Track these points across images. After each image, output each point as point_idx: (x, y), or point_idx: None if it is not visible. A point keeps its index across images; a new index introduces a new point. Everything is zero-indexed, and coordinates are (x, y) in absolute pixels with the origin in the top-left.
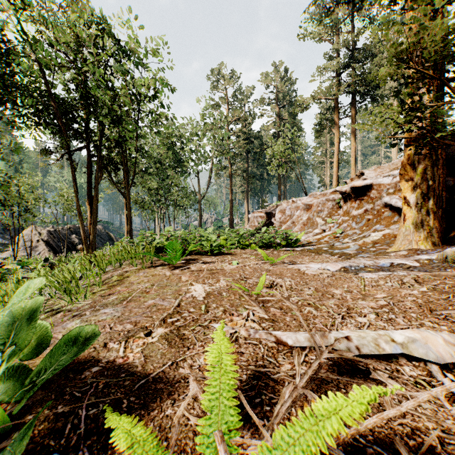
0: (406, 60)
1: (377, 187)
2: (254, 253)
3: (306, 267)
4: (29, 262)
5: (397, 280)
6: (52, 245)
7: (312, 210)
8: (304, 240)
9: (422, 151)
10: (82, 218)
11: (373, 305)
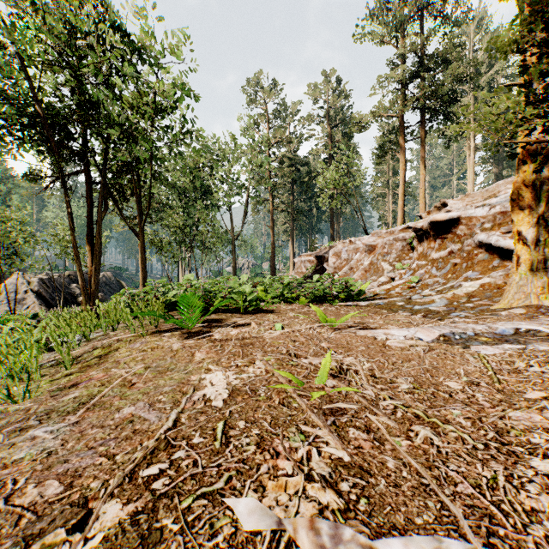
0: (547, 13)
1: (466, 221)
2: (305, 310)
3: (386, 335)
4: (11, 320)
5: (543, 361)
6: (44, 297)
7: (376, 252)
8: (369, 291)
9: (546, 165)
10: (80, 263)
11: (543, 422)
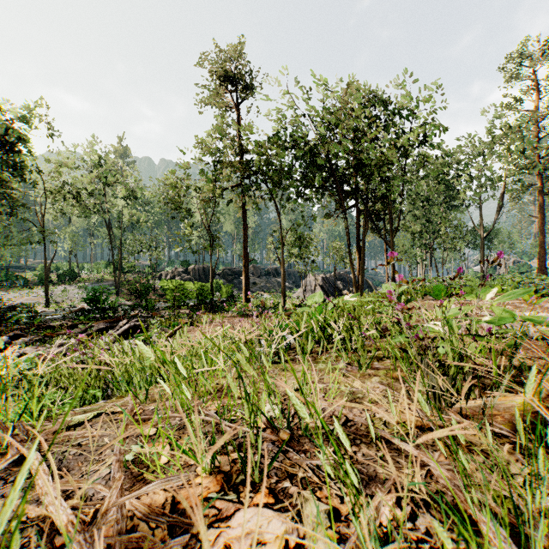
0: None
1: None
2: None
3: None
4: None
5: None
6: (325, 289)
7: None
8: None
9: None
10: (353, 267)
11: None
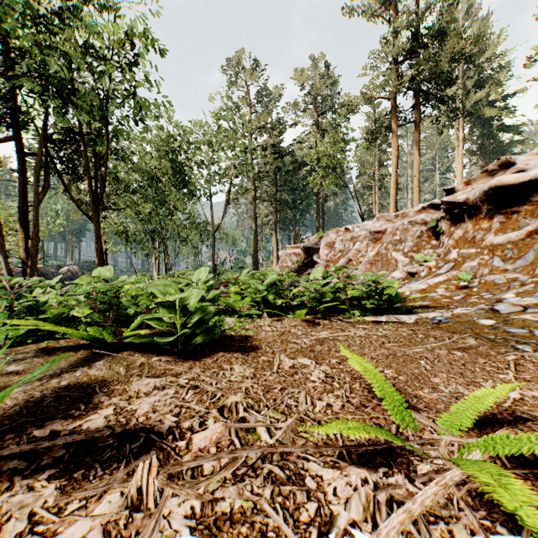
0: None
1: None
2: (311, 338)
3: None
4: None
5: None
6: None
7: (383, 240)
8: None
9: None
10: (7, 253)
11: None
